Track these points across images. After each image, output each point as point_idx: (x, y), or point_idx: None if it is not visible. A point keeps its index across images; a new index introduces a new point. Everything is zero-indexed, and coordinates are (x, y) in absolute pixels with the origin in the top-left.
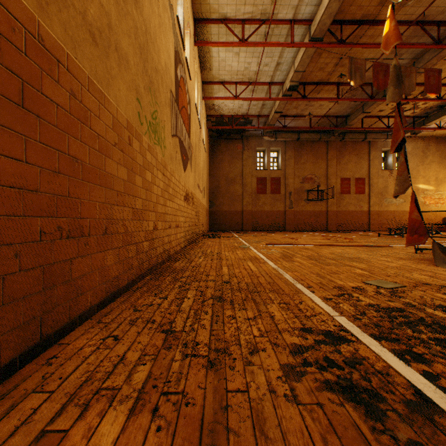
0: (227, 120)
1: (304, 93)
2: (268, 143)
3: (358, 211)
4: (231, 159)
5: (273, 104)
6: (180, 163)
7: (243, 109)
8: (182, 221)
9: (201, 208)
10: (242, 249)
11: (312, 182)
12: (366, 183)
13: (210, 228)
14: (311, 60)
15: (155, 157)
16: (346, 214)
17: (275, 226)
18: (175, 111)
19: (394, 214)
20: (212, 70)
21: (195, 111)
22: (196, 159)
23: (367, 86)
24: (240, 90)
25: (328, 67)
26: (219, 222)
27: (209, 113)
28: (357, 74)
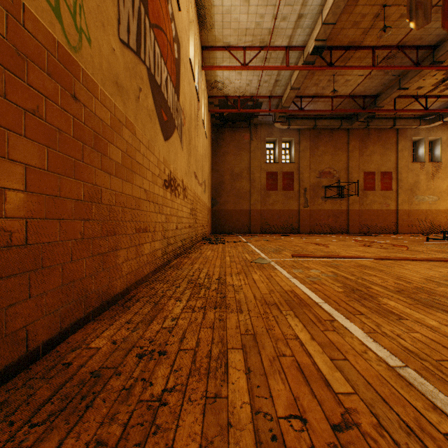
0: (232, 103)
1: (331, 59)
2: (280, 132)
3: (384, 210)
4: (237, 150)
5: (288, 80)
6: (153, 119)
7: (252, 87)
8: (160, 222)
9: (199, 205)
10: (259, 267)
11: (330, 177)
12: (393, 178)
13: (213, 230)
14: (344, 9)
15: (2, 4)
16: (370, 214)
17: (288, 228)
18: (134, 4)
19: (426, 214)
20: (213, 27)
21: (189, 70)
22: (191, 138)
23: (410, 52)
24: (249, 59)
25: (365, 20)
26: (223, 223)
27: (211, 94)
28: (419, 11)
